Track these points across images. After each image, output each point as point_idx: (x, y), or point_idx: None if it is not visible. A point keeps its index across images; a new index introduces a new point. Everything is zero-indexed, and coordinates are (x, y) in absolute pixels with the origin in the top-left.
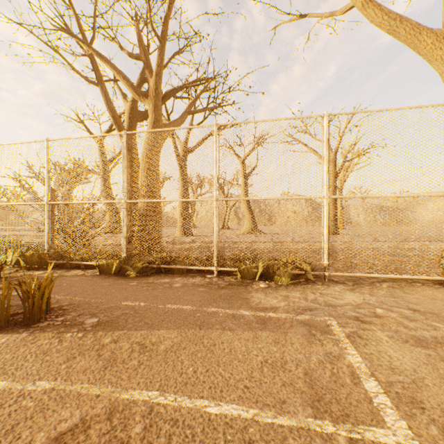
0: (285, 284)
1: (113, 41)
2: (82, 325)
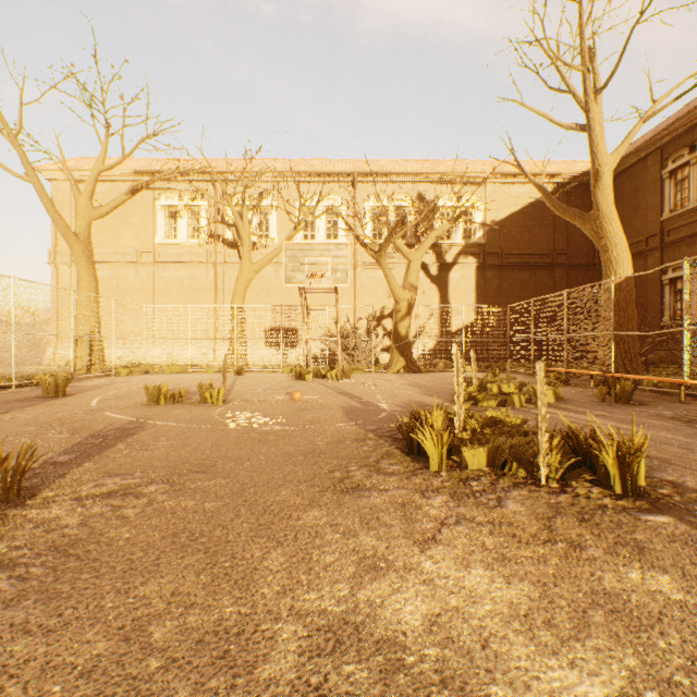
0: None
1: None
2: (78, 392)
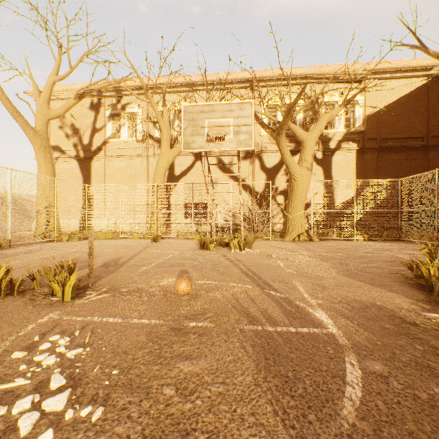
0: None
1: None
2: None
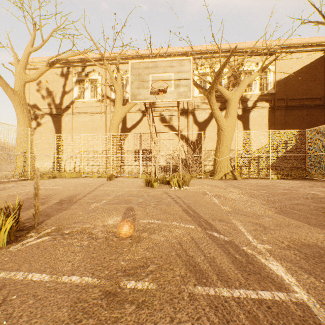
0: None
1: None
2: None
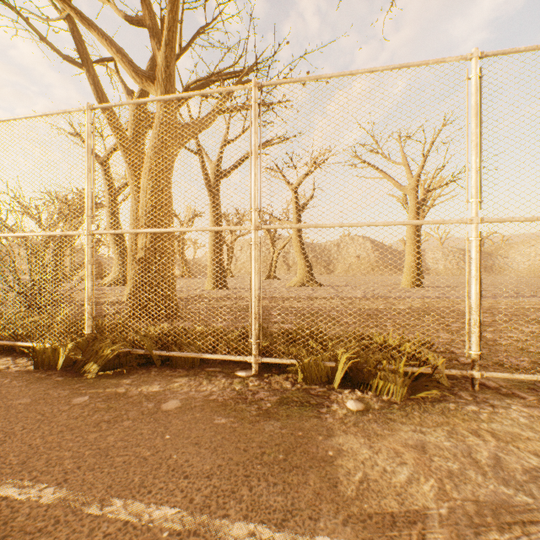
0: (398, 399)
1: (105, 2)
2: None
